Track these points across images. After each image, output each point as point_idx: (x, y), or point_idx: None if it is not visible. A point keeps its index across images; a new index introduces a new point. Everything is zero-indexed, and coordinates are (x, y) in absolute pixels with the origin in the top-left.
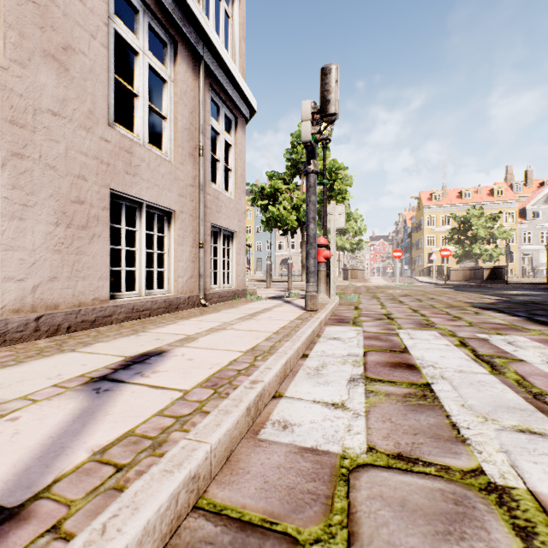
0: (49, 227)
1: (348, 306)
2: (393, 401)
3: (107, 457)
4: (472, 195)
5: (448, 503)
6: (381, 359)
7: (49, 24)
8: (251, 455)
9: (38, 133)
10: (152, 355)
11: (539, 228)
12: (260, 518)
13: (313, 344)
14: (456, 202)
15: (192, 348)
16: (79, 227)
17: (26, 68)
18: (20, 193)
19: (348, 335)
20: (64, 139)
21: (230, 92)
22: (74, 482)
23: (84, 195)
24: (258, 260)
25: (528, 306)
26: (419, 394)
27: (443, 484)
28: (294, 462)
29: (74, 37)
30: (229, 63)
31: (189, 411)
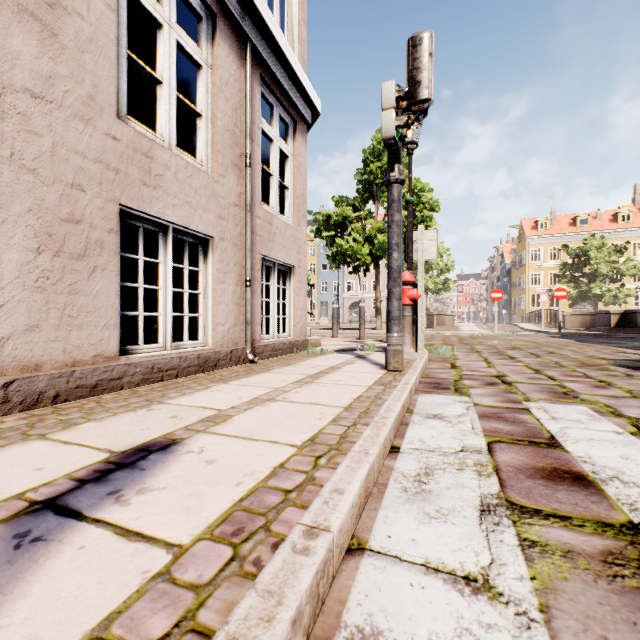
0: (26, 254)
1: (440, 362)
2: (586, 574)
3: None
4: (589, 222)
5: None
6: (521, 460)
7: None
8: None
9: (9, 120)
10: (154, 450)
11: None
12: None
13: (404, 427)
14: (569, 231)
15: (218, 437)
16: (73, 256)
17: None
18: None
19: (453, 410)
20: (50, 133)
21: (287, 86)
22: None
23: (80, 212)
24: (322, 304)
25: None
26: (632, 555)
27: None
28: None
29: None
30: (284, 48)
31: (166, 625)
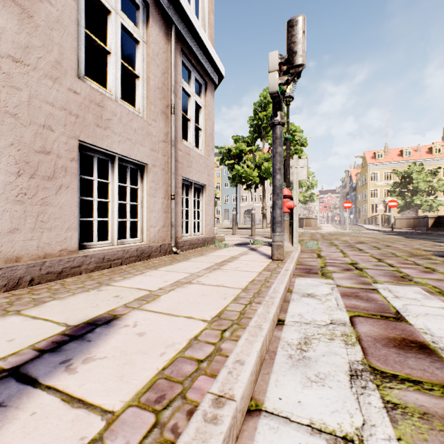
0: (9, 177)
1: (310, 253)
2: (442, 435)
3: None
4: (412, 153)
5: None
6: (376, 331)
7: None
8: None
9: None
10: (99, 324)
11: None
12: None
13: (287, 303)
14: (397, 160)
15: (148, 313)
16: (44, 177)
17: None
18: None
19: (321, 290)
20: (27, 88)
21: (200, 57)
22: None
23: (50, 145)
24: (225, 211)
25: None
26: None
27: None
28: None
29: None
30: (198, 29)
31: None
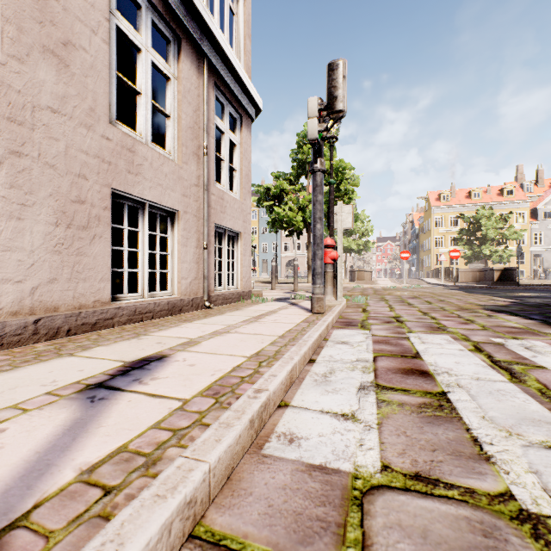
0: (48, 227)
1: (355, 308)
2: (407, 411)
3: (95, 477)
4: (481, 195)
5: (476, 534)
6: (392, 365)
7: (48, 19)
8: (254, 474)
9: (37, 130)
10: (153, 360)
11: (550, 228)
12: (264, 550)
13: (320, 348)
14: (465, 202)
15: (194, 353)
16: (79, 227)
17: (25, 63)
18: (19, 192)
19: (356, 339)
20: (64, 137)
21: (235, 90)
22: (56, 508)
23: (84, 195)
24: (263, 262)
25: (543, 308)
26: (435, 404)
27: (468, 510)
28: (302, 482)
29: (74, 32)
30: (233, 61)
31: (188, 423)
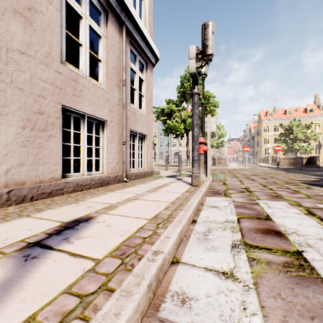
0: (18, 129)
1: (218, 182)
2: (275, 271)
3: None
4: (293, 112)
5: None
6: (252, 225)
7: None
8: None
9: (10, 65)
10: (82, 221)
11: None
12: None
13: (199, 211)
14: (283, 117)
15: (111, 215)
16: (40, 130)
17: (1, 20)
18: None
19: (222, 204)
20: (29, 70)
21: (143, 46)
22: None
23: (43, 108)
24: (160, 153)
25: None
26: (296, 263)
27: None
28: None
29: (36, 2)
30: (141, 27)
31: (95, 288)
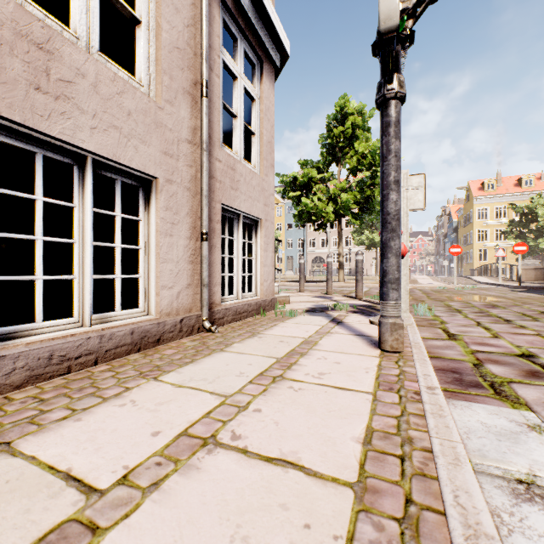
0: None
1: (429, 328)
2: None
3: None
4: (534, 182)
5: None
6: None
7: None
8: None
9: None
10: None
11: None
12: None
13: None
14: (514, 191)
15: None
16: None
17: None
18: None
19: None
20: None
21: (252, 17)
22: None
23: None
24: (288, 258)
25: None
26: None
27: None
28: None
29: None
30: None
31: None
